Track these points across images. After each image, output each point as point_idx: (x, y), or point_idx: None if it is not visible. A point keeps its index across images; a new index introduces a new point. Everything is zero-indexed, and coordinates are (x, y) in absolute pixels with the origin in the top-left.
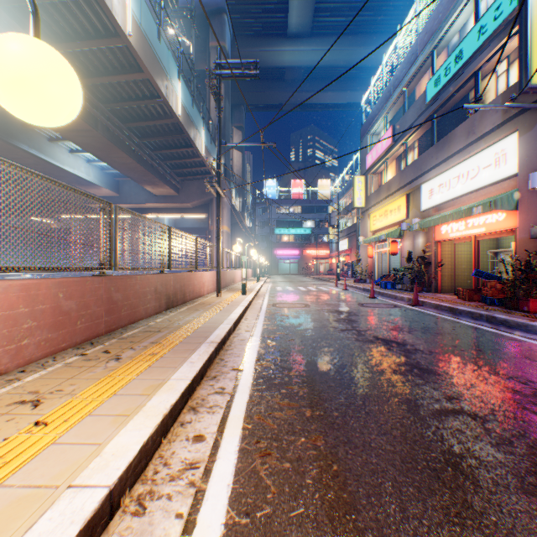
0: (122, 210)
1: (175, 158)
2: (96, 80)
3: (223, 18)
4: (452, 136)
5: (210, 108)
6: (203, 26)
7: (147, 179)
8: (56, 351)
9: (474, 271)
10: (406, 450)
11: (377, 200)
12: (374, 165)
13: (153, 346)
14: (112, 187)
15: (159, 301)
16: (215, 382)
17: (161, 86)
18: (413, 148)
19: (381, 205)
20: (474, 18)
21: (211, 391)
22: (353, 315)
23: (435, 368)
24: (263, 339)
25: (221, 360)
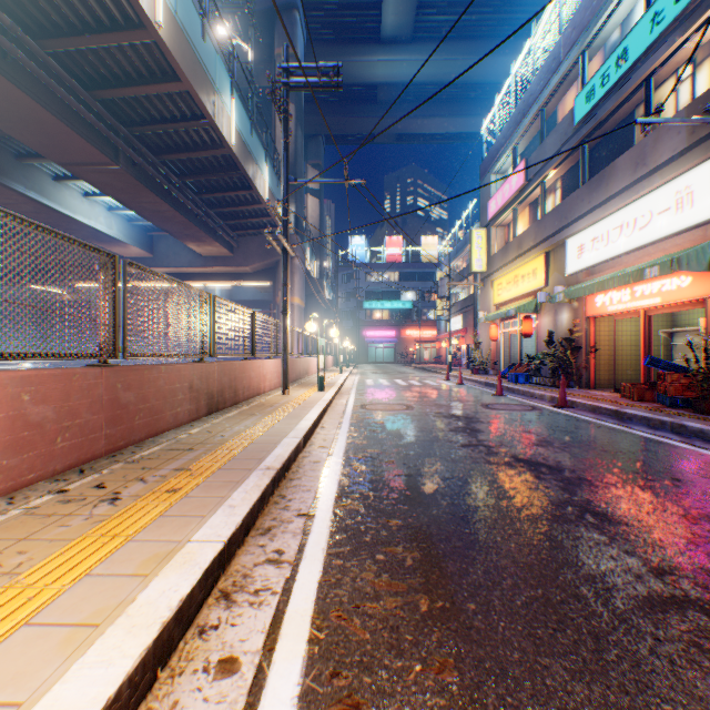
0: (135, 267)
1: (228, 204)
2: (115, 93)
3: (294, 16)
4: (612, 170)
5: (276, 138)
6: (267, 27)
7: (189, 233)
8: (17, 487)
9: (647, 359)
10: (613, 695)
11: (503, 262)
12: (499, 214)
13: (175, 477)
14: (144, 245)
15: (195, 403)
16: (268, 539)
17: (206, 101)
18: (554, 189)
19: (509, 269)
20: (644, 3)
21: (259, 558)
22: (476, 421)
23: (618, 513)
24: (348, 460)
25: (282, 498)
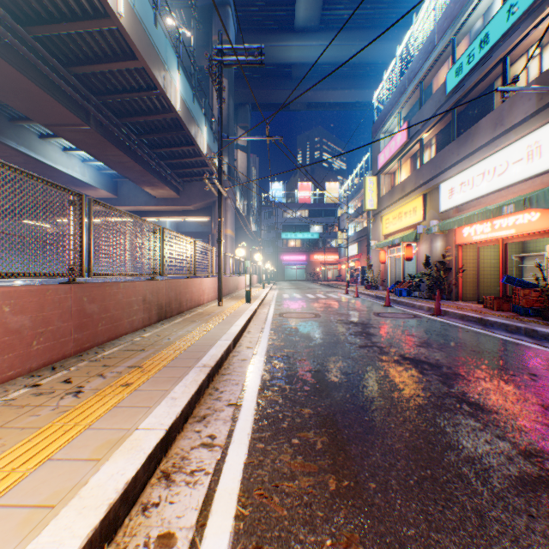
0: (98, 204)
1: (176, 157)
2: (87, 69)
3: (227, 11)
4: (476, 129)
5: (213, 106)
6: (206, 19)
7: (145, 179)
8: None
9: (504, 277)
10: None
11: (390, 202)
12: (387, 165)
13: (128, 373)
14: (110, 189)
15: (148, 312)
16: (203, 426)
17: (158, 75)
18: (430, 144)
19: (394, 207)
20: None
21: (195, 442)
22: (370, 327)
23: (488, 403)
24: (269, 359)
25: (215, 390)
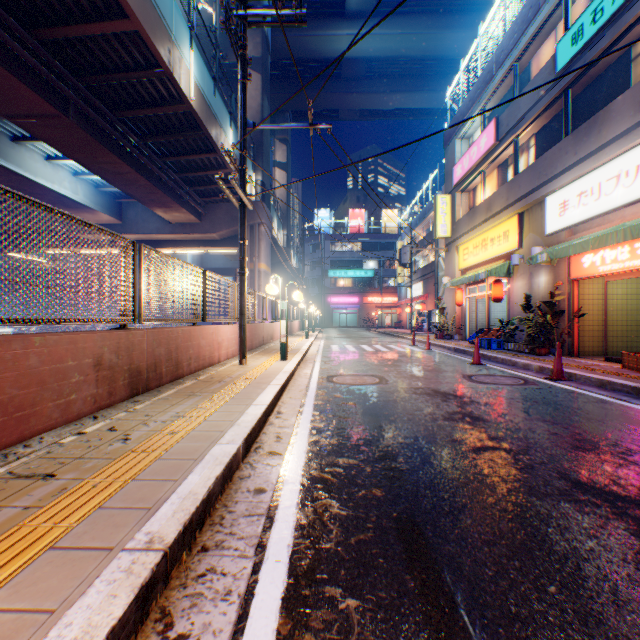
0: None
1: (193, 169)
2: (57, 32)
3: None
4: (607, 113)
5: None
6: None
7: (154, 198)
8: None
9: None
10: None
11: (470, 226)
12: (466, 178)
13: None
14: (112, 211)
15: (107, 384)
16: None
17: (159, 45)
18: (527, 147)
19: (477, 233)
20: None
21: None
22: (470, 402)
23: None
24: (309, 487)
25: (161, 633)
